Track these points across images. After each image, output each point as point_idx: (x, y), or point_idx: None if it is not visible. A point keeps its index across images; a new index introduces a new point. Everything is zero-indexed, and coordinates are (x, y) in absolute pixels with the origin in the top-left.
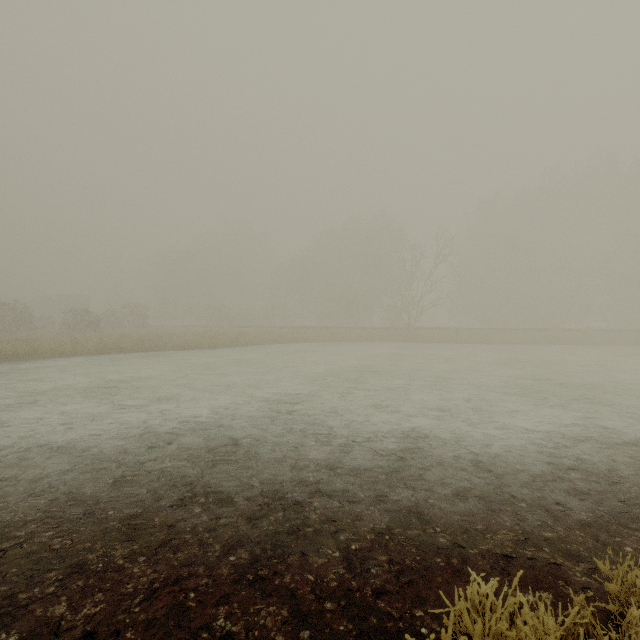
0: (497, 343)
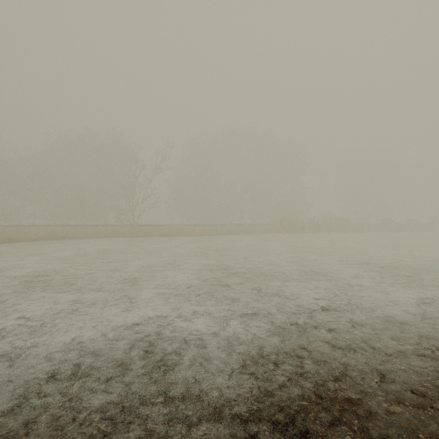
0: (196, 235)
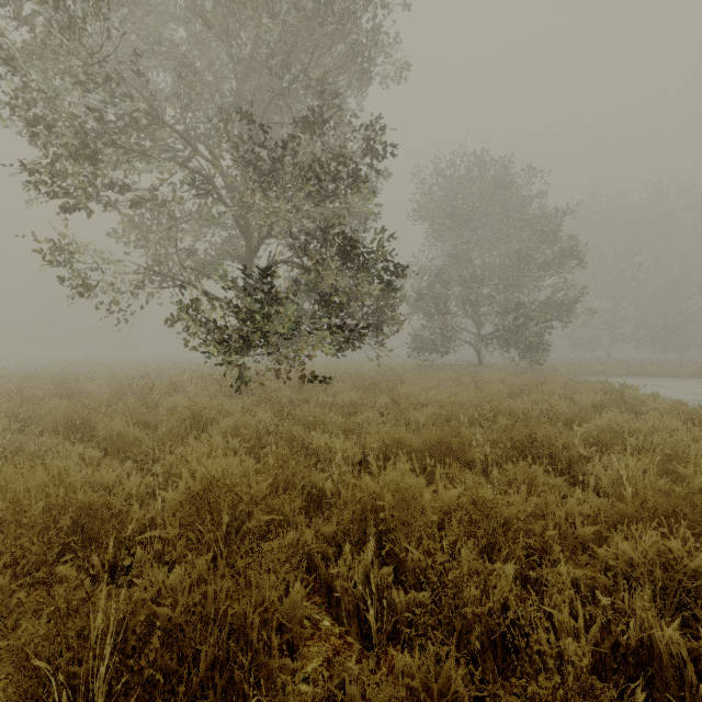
0: None
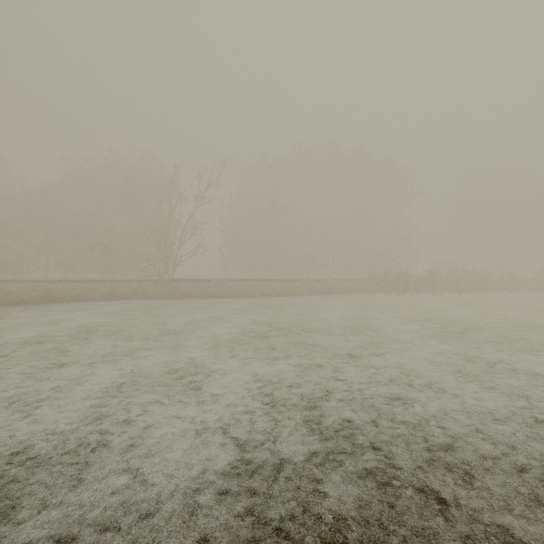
0: (257, 295)
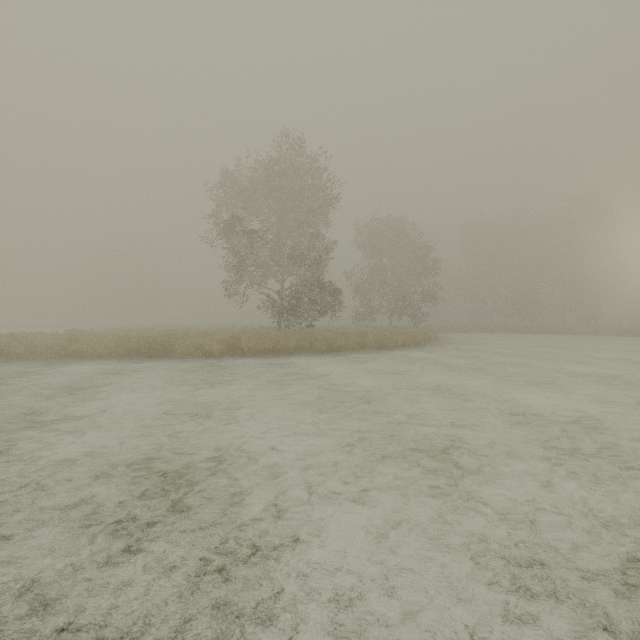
0: None
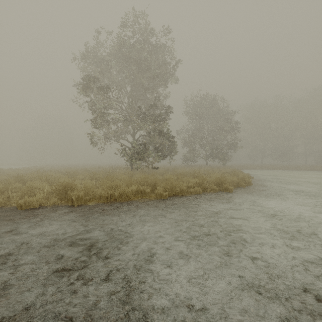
0: None
